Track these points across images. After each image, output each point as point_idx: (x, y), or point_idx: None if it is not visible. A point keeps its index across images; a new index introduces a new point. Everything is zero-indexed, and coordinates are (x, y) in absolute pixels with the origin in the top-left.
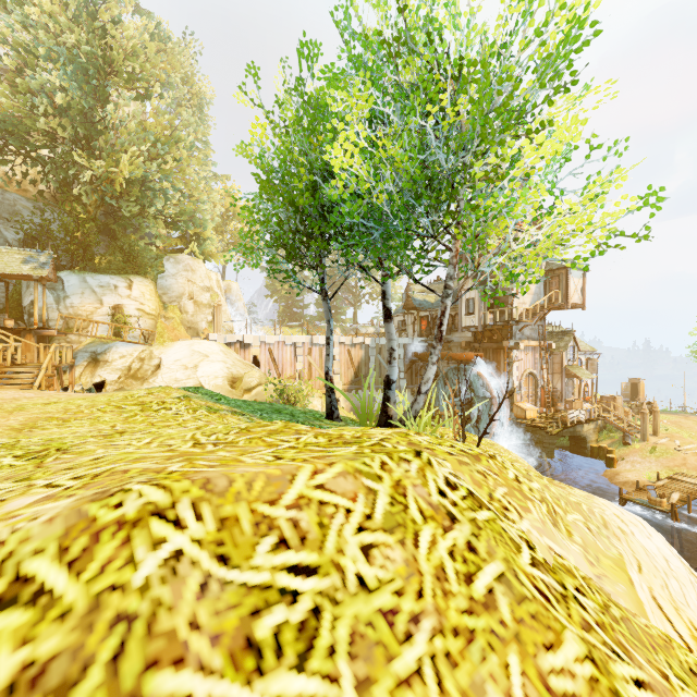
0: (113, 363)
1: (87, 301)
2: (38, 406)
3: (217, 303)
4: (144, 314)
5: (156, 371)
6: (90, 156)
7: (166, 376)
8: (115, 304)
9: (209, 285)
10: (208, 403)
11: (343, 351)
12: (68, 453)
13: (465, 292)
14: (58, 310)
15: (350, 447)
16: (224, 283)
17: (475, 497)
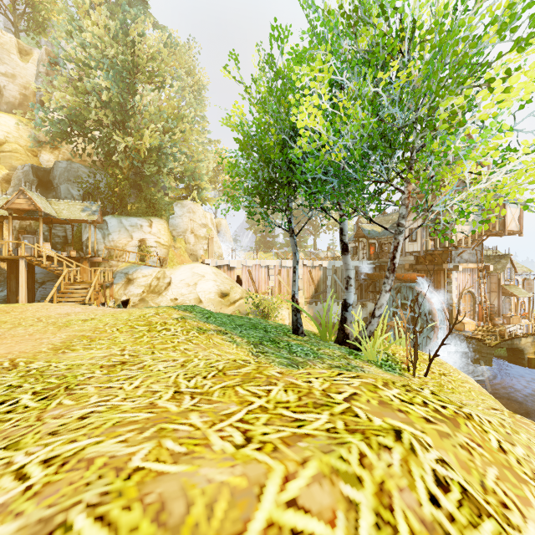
0: (139, 281)
1: (122, 236)
2: (79, 323)
3: (210, 236)
4: (160, 245)
5: (167, 287)
6: (125, 133)
7: (174, 291)
8: (141, 238)
9: (205, 223)
10: (199, 323)
11: (305, 271)
12: (70, 395)
13: (416, 229)
14: (104, 243)
15: (320, 413)
16: (216, 220)
17: (469, 496)
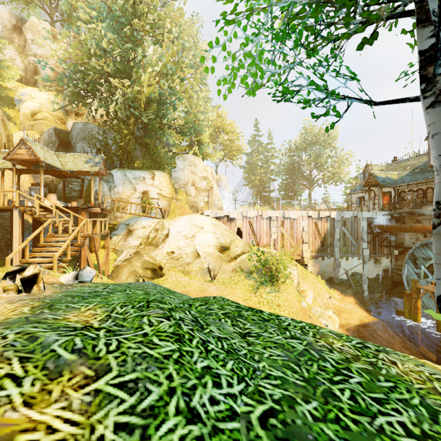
0: (138, 232)
1: (126, 188)
2: None
3: (210, 186)
4: (162, 197)
5: (165, 239)
6: None
7: (171, 243)
8: (144, 190)
9: (206, 176)
10: None
11: (311, 223)
12: None
13: None
14: (110, 196)
15: None
16: (217, 177)
17: None
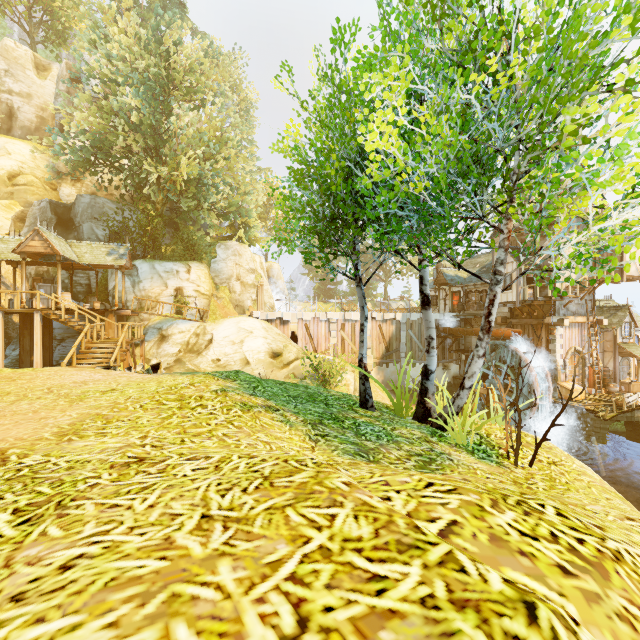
0: (175, 338)
1: (155, 284)
2: (96, 395)
3: (260, 284)
4: (200, 294)
5: (208, 346)
6: (158, 162)
7: (216, 350)
8: (177, 286)
9: (254, 267)
10: (243, 397)
11: (374, 326)
12: (61, 518)
13: (518, 277)
14: (133, 293)
15: (409, 563)
16: (267, 264)
17: None
